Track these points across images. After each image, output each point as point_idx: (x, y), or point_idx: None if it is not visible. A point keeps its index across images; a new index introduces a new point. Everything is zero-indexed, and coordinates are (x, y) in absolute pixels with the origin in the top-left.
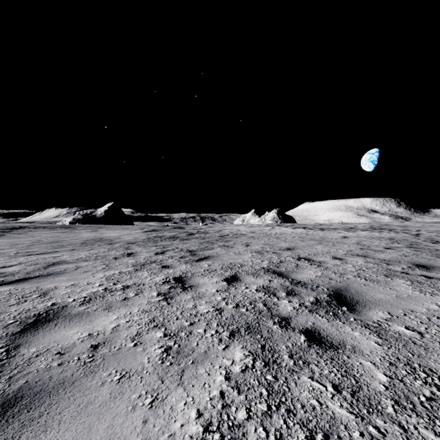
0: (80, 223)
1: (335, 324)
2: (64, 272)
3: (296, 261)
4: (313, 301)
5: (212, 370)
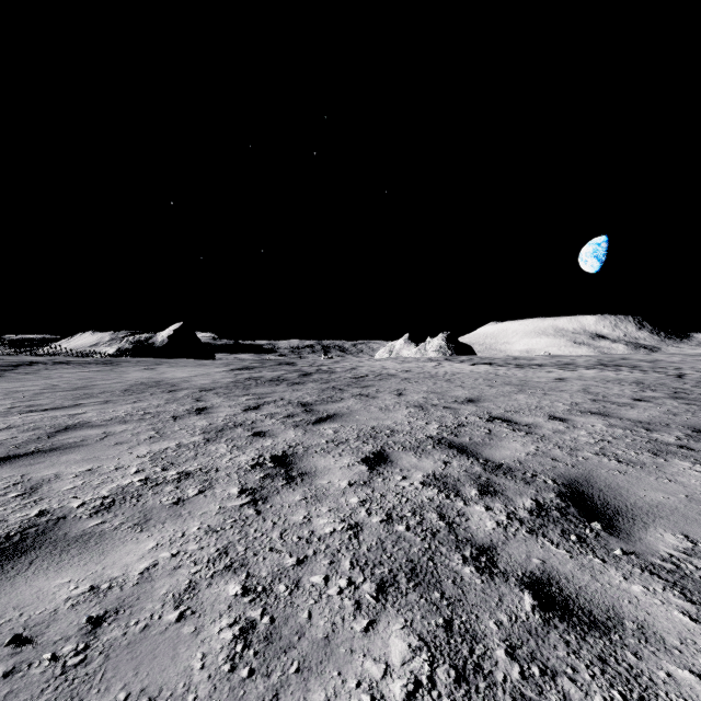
0: (129, 355)
1: (586, 563)
2: (81, 445)
3: (487, 424)
4: (531, 508)
5: (340, 693)
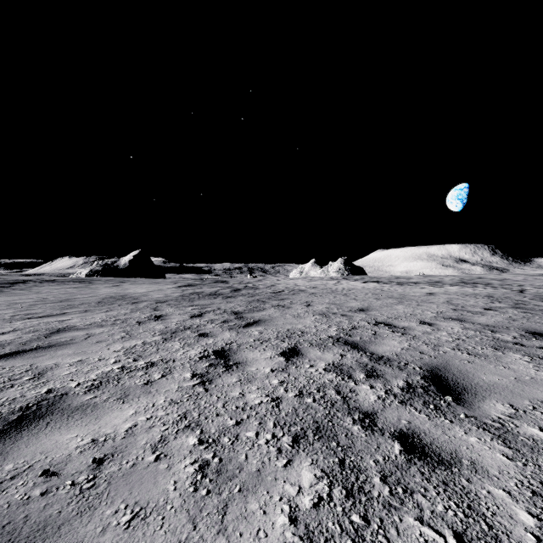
0: (99, 275)
1: (439, 423)
2: (71, 343)
3: (373, 327)
4: (403, 386)
5: (268, 504)
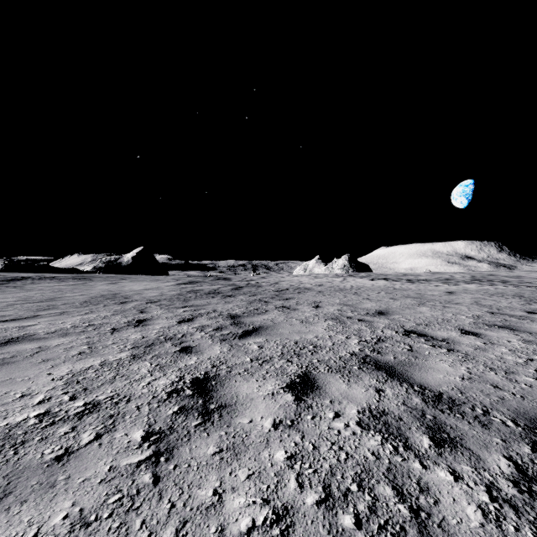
0: (101, 272)
1: None
2: (7, 362)
3: (405, 338)
4: (513, 475)
5: None
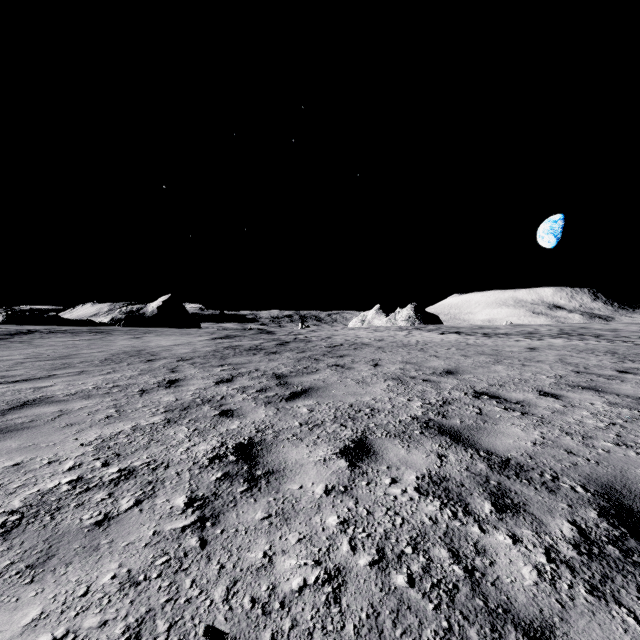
0: (121, 325)
1: None
2: (27, 427)
3: (474, 401)
4: (575, 538)
5: None
